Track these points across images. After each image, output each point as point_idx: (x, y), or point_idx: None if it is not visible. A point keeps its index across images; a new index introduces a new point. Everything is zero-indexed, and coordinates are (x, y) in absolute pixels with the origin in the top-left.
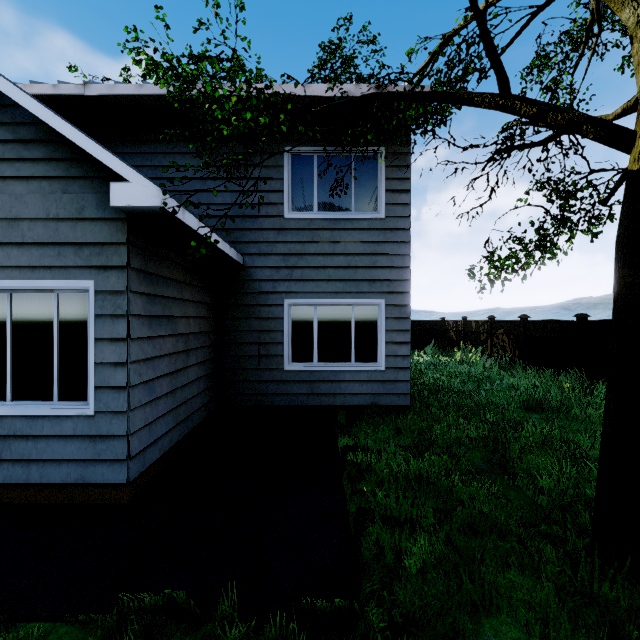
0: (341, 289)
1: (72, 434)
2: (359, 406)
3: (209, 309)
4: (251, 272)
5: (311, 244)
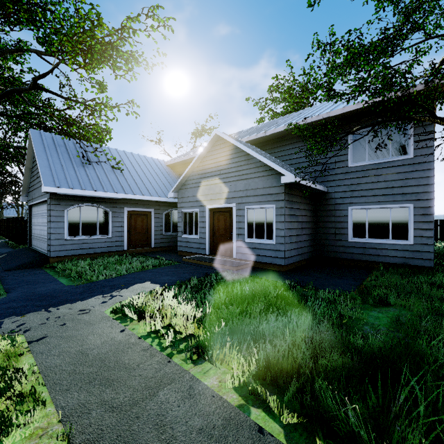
0: (382, 200)
1: (269, 249)
2: (394, 263)
3: (311, 212)
4: (331, 195)
5: (364, 178)
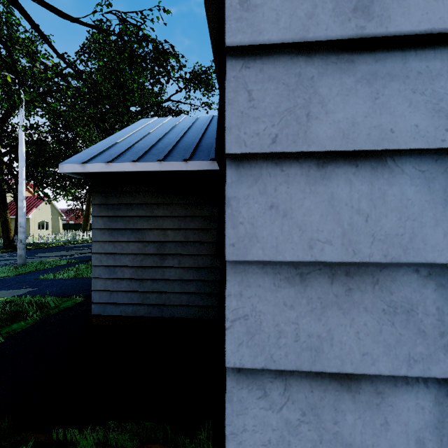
0: None
1: None
2: None
3: (211, 221)
4: None
5: None
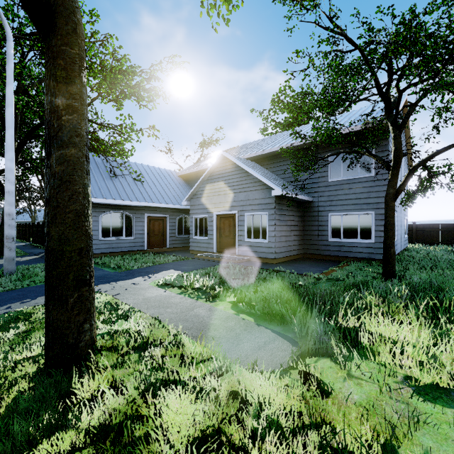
0: (353, 208)
1: (264, 246)
2: (362, 258)
3: (299, 218)
4: (315, 203)
5: (339, 190)
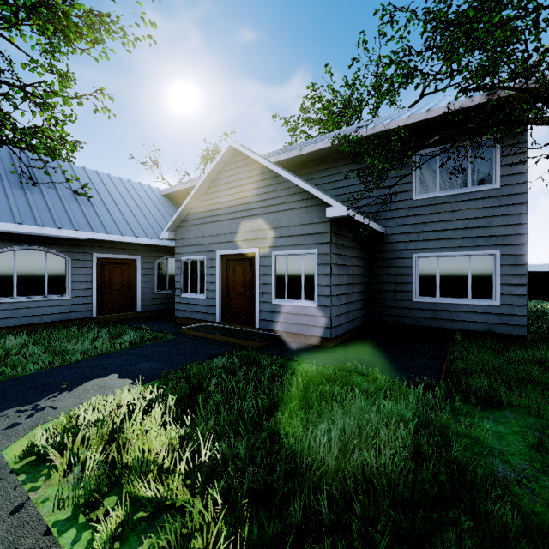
0: (459, 245)
1: (309, 314)
2: (475, 331)
3: (363, 261)
4: (390, 237)
5: (434, 215)
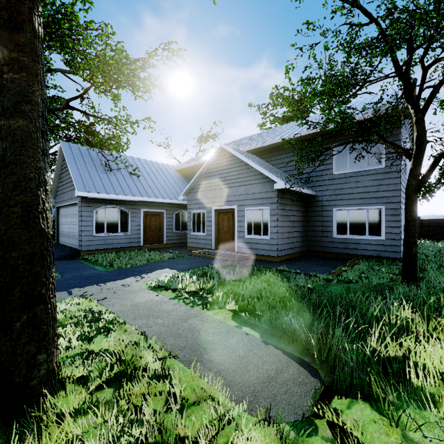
0: (360, 202)
1: (265, 243)
2: (370, 256)
3: (302, 213)
4: (319, 198)
5: (346, 184)
